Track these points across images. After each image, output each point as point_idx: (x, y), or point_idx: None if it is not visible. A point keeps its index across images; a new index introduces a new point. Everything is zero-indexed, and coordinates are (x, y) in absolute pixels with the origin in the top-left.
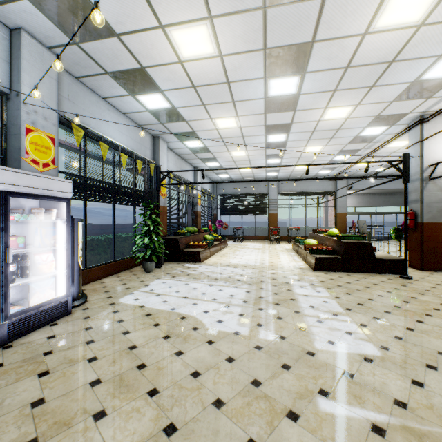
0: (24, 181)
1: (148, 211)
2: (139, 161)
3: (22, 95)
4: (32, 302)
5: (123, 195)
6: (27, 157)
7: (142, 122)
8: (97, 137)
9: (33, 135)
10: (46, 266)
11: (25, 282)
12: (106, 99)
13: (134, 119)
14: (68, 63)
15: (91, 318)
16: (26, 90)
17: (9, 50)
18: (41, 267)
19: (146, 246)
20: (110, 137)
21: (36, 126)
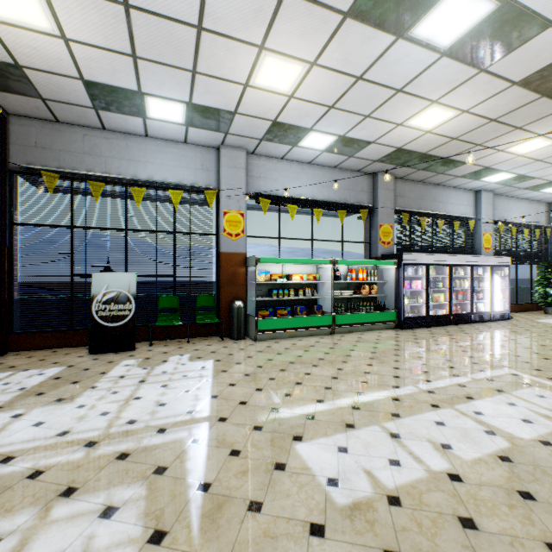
0: (496, 260)
1: (547, 269)
2: (536, 230)
3: (481, 220)
4: (496, 309)
5: (523, 257)
6: (483, 247)
7: (539, 199)
8: (508, 224)
9: (484, 236)
10: (498, 296)
11: (496, 300)
12: (513, 196)
13: (531, 199)
14: (497, 192)
15: (523, 322)
16: (482, 217)
17: (474, 201)
18: (497, 296)
19: (545, 295)
20: (514, 219)
21: (485, 231)
